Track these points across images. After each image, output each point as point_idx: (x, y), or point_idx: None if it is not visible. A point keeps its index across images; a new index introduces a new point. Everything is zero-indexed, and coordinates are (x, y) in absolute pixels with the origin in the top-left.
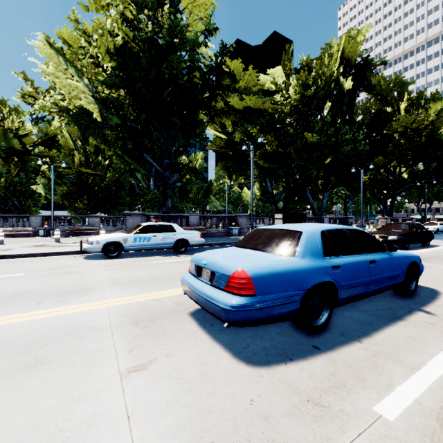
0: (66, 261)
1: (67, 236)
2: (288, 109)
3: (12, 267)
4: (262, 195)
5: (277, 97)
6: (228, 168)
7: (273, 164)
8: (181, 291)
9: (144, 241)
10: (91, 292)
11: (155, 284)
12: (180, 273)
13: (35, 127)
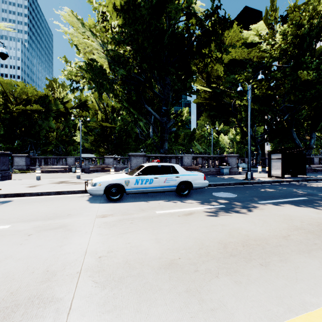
0: (68, 204)
1: (90, 172)
2: (276, 53)
3: (14, 211)
4: (242, 138)
5: (262, 45)
6: (212, 117)
7: (261, 107)
8: None
9: (146, 184)
10: (40, 320)
11: (170, 296)
12: (203, 249)
13: (72, 95)
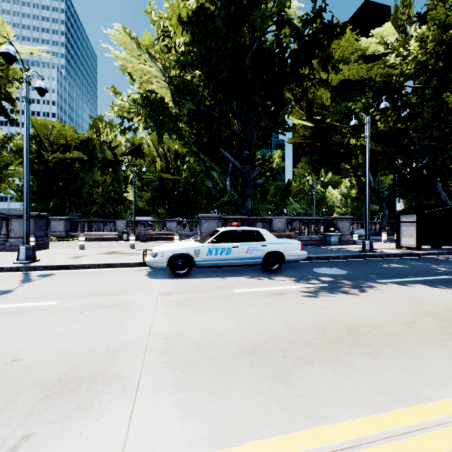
0: (123, 279)
1: (147, 240)
2: (410, 68)
3: (59, 285)
4: (360, 193)
5: (389, 58)
6: (314, 162)
7: (387, 147)
8: (341, 448)
9: (221, 254)
10: (107, 395)
11: (252, 381)
12: (295, 334)
13: (123, 137)
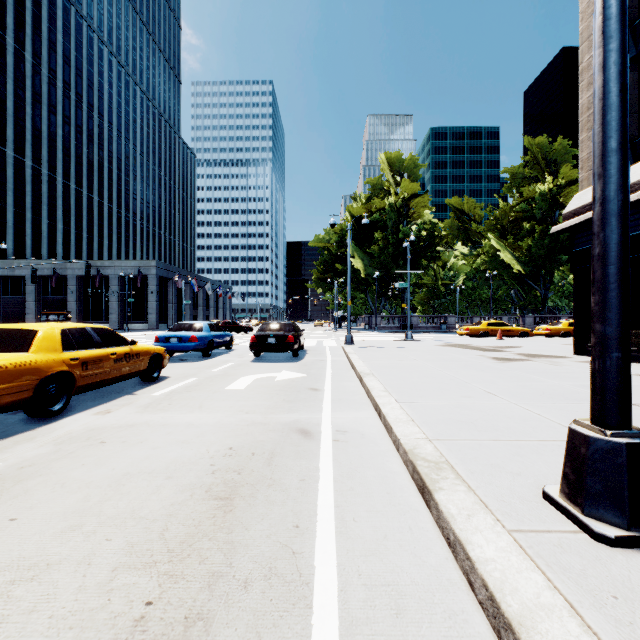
0: None
1: None
2: None
3: None
4: None
5: None
6: None
7: None
8: None
9: None
10: None
11: None
12: None
13: None
